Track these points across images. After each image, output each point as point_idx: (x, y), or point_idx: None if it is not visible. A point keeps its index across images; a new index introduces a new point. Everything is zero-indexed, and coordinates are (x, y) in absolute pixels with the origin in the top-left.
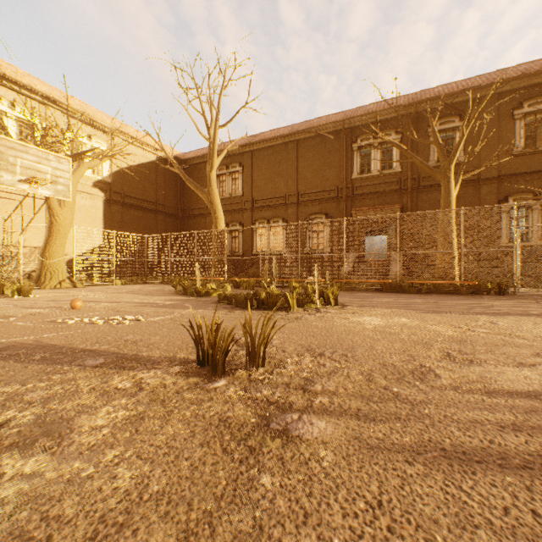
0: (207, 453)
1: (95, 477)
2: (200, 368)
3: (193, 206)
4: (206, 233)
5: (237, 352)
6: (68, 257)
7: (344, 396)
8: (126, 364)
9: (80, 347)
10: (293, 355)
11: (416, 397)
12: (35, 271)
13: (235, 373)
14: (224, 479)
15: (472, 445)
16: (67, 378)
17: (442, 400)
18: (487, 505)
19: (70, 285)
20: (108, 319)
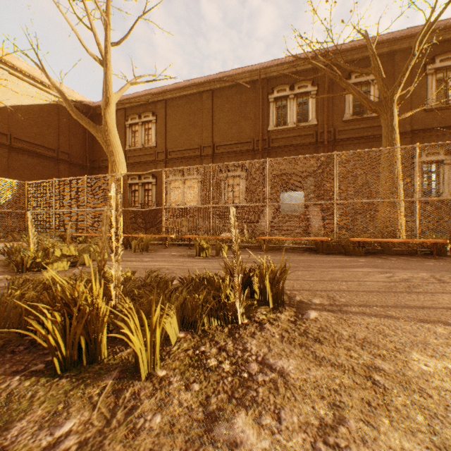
0: None
1: None
2: None
3: (104, 157)
4: None
5: None
6: None
7: None
8: None
9: None
10: None
11: None
12: None
13: None
14: None
15: None
16: None
17: None
18: None
19: None
20: None
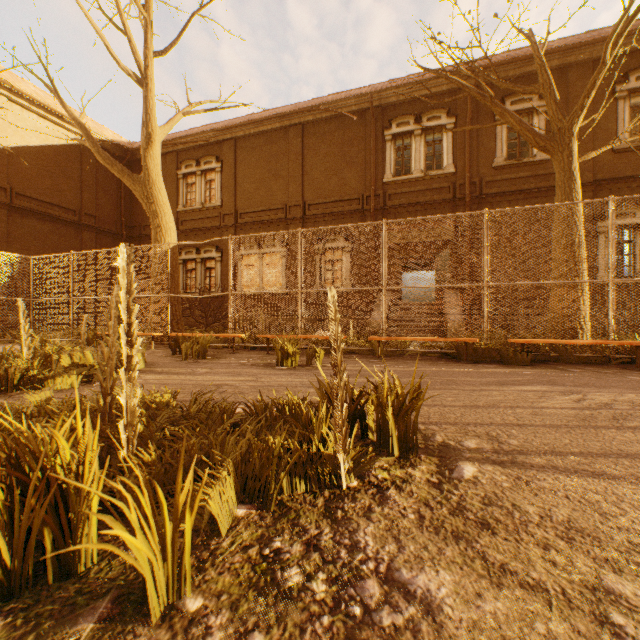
0: None
1: None
2: None
3: (146, 221)
4: None
5: None
6: None
7: None
8: None
9: None
10: None
11: None
12: None
13: None
14: None
15: None
16: None
17: None
18: None
19: None
20: None
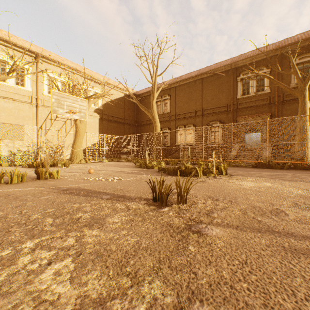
0: (163, 236)
1: (119, 239)
2: (154, 202)
3: (143, 119)
4: (149, 134)
5: (171, 196)
6: (83, 148)
7: (229, 220)
8: (120, 199)
9: (98, 190)
10: (201, 199)
11: (271, 223)
12: (69, 155)
13: (171, 205)
14: (172, 246)
15: (301, 246)
16: (97, 202)
17: (287, 226)
18: (303, 270)
19: (84, 162)
20: (106, 178)
